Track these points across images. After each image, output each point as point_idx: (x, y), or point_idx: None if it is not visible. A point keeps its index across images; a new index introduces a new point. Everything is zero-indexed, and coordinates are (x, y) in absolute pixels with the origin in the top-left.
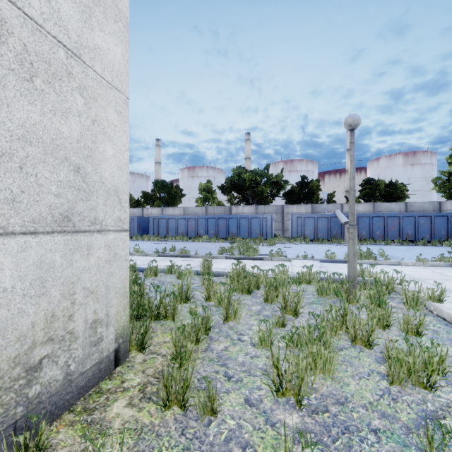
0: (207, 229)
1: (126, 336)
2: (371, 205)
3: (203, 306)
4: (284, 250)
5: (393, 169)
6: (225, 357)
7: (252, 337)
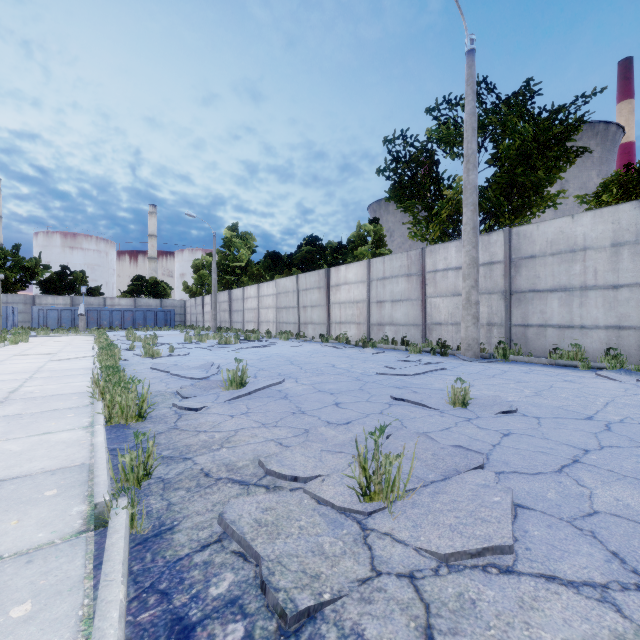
0: None
1: None
2: (133, 300)
3: None
4: None
5: None
6: None
7: None
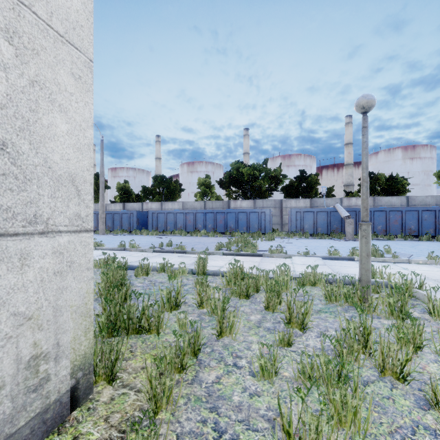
0: (206, 224)
1: (88, 367)
2: (371, 199)
3: (190, 322)
4: (283, 245)
5: (392, 163)
6: (216, 395)
7: (251, 362)
